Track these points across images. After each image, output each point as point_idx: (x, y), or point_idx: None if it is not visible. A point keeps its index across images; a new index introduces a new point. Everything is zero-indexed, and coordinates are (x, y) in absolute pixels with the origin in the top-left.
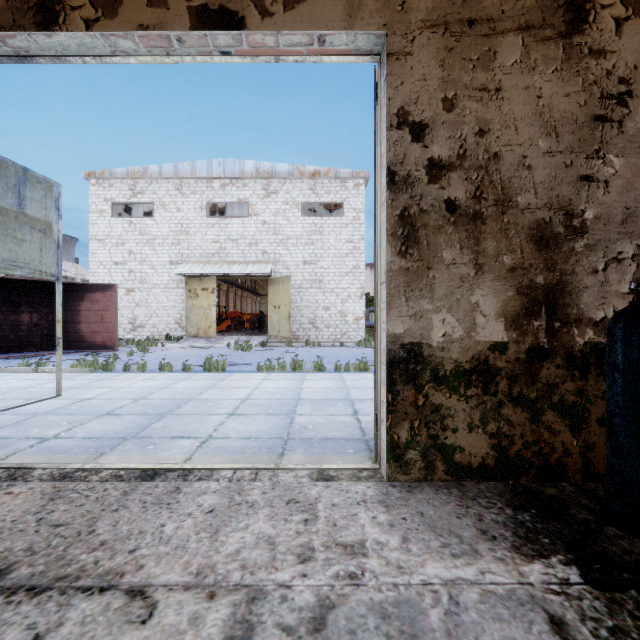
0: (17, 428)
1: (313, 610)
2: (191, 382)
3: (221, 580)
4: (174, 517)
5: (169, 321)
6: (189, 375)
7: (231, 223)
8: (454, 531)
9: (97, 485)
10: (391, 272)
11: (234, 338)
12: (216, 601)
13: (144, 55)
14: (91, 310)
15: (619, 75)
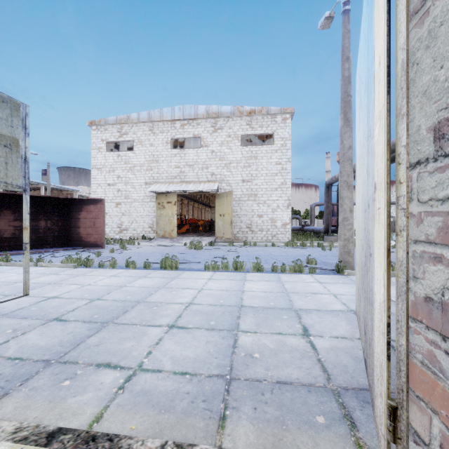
0: None
1: None
2: (147, 280)
3: None
4: None
5: (144, 226)
6: (148, 272)
7: (188, 153)
8: None
9: None
10: None
11: (190, 238)
12: None
13: None
14: (87, 218)
15: None
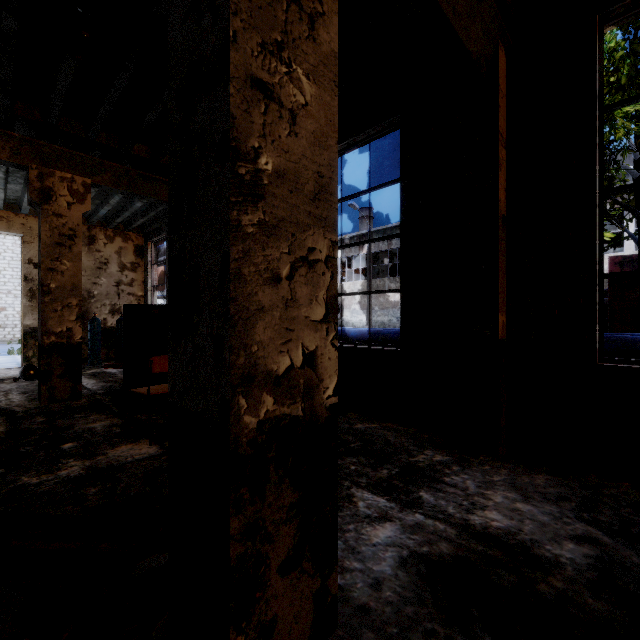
0: None
1: None
2: None
3: None
4: None
5: None
6: None
7: None
8: None
9: None
10: (26, 306)
11: None
12: None
13: None
14: None
15: (105, 257)
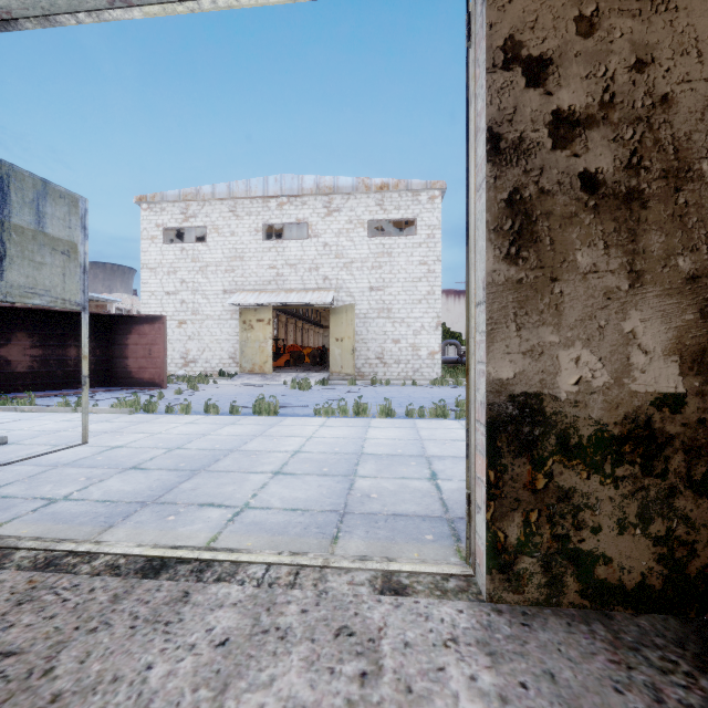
0: (28, 484)
1: None
2: (237, 428)
3: None
4: (168, 651)
5: (222, 356)
6: (236, 419)
7: (289, 246)
8: None
9: (83, 581)
10: (494, 286)
11: (292, 375)
12: None
13: (150, 4)
14: (139, 344)
15: None
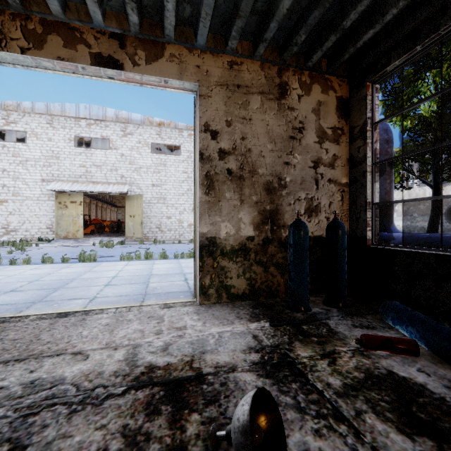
0: None
1: (163, 346)
2: (71, 269)
3: (119, 344)
4: (86, 329)
5: (41, 226)
6: (68, 265)
7: (95, 153)
8: (226, 318)
9: (30, 322)
10: (201, 202)
11: (98, 239)
12: (118, 350)
13: (58, 70)
14: None
15: (299, 119)
